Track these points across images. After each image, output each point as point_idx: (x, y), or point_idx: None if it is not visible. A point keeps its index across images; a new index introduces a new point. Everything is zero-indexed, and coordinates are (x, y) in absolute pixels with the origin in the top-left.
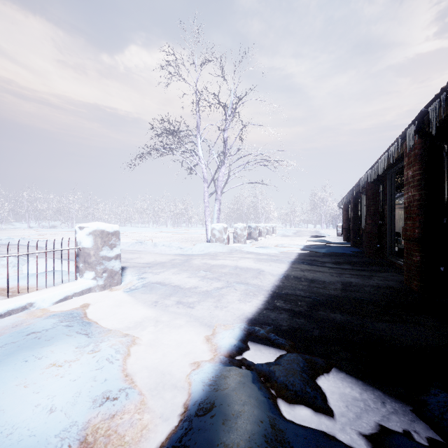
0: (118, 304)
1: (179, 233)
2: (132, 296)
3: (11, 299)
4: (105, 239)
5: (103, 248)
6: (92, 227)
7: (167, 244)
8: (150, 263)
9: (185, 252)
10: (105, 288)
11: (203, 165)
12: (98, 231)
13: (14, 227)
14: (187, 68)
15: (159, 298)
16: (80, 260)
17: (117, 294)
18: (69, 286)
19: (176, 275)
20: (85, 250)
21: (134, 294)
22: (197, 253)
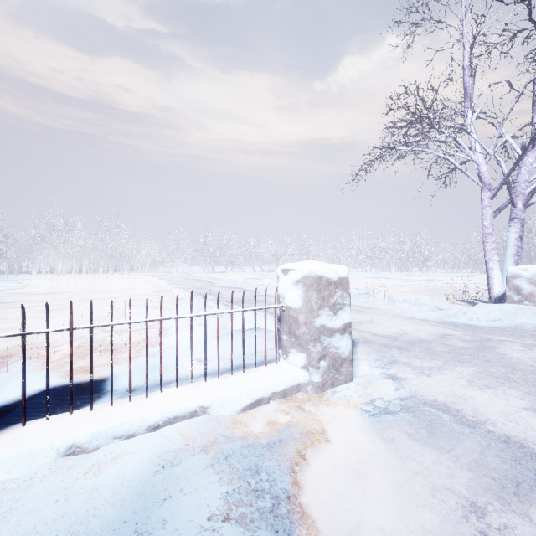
0: (356, 459)
1: (413, 281)
2: (385, 438)
3: (182, 390)
4: (323, 292)
5: (319, 311)
6: (300, 270)
7: (411, 300)
8: (396, 338)
9: (452, 318)
10: (323, 390)
11: (479, 159)
12: (311, 277)
13: (243, 271)
14: (445, 1)
15: (477, 488)
16: (283, 327)
17: (347, 414)
18: (265, 377)
19: (484, 391)
20: (289, 312)
21: (387, 430)
22: (486, 325)
